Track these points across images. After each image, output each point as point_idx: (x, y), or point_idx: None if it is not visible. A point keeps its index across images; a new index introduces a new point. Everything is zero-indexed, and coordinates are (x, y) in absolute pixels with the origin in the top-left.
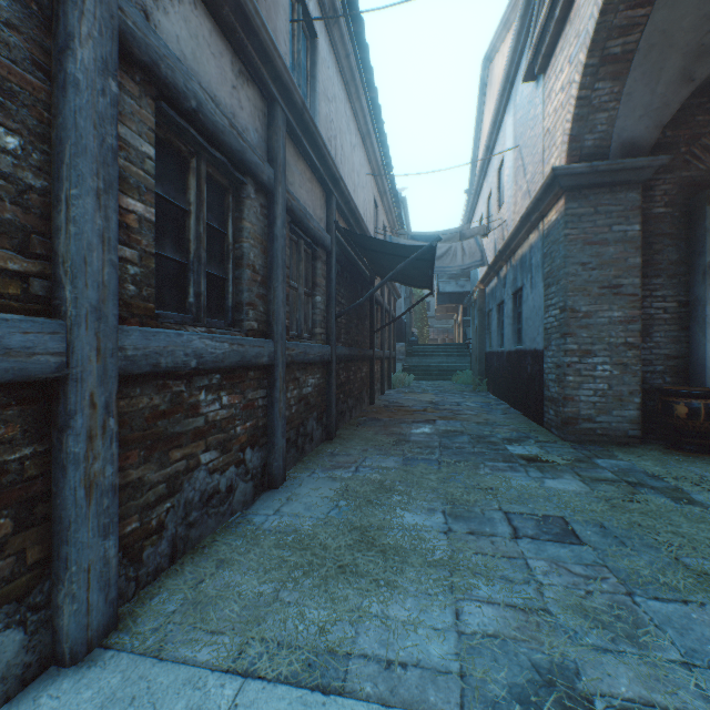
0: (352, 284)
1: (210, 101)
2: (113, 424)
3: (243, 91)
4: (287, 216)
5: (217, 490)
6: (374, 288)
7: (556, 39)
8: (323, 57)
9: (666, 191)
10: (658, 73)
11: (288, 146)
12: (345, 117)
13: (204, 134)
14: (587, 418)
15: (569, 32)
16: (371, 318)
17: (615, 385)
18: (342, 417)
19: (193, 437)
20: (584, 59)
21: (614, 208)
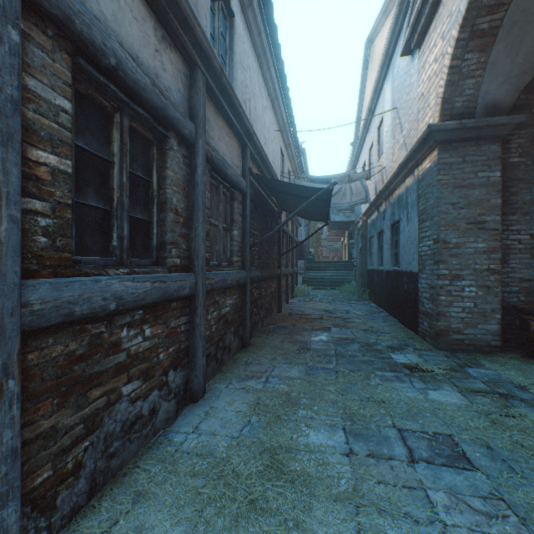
0: (263, 218)
1: (130, 60)
2: (13, 385)
3: (166, 55)
4: (208, 165)
5: (140, 416)
6: (281, 224)
7: (430, 19)
8: (239, 33)
9: (520, 144)
10: (518, 46)
11: (209, 106)
12: (258, 83)
13: (126, 91)
14: (456, 331)
15: (442, 13)
16: (278, 244)
17: (479, 304)
18: (255, 327)
19: (114, 373)
20: (456, 34)
21: (478, 157)
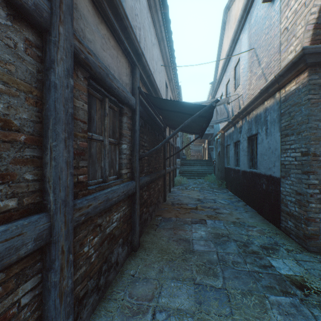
0: (152, 132)
1: None
2: None
3: None
4: (84, 71)
5: None
6: (167, 137)
7: None
8: None
9: None
10: None
11: (86, 2)
12: (147, 20)
13: None
14: None
15: None
16: (163, 151)
17: None
18: (145, 223)
19: None
20: None
21: None
